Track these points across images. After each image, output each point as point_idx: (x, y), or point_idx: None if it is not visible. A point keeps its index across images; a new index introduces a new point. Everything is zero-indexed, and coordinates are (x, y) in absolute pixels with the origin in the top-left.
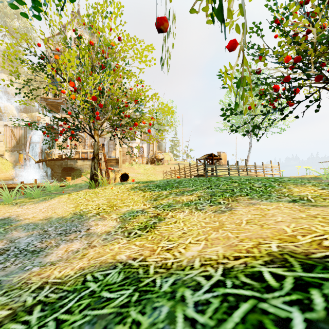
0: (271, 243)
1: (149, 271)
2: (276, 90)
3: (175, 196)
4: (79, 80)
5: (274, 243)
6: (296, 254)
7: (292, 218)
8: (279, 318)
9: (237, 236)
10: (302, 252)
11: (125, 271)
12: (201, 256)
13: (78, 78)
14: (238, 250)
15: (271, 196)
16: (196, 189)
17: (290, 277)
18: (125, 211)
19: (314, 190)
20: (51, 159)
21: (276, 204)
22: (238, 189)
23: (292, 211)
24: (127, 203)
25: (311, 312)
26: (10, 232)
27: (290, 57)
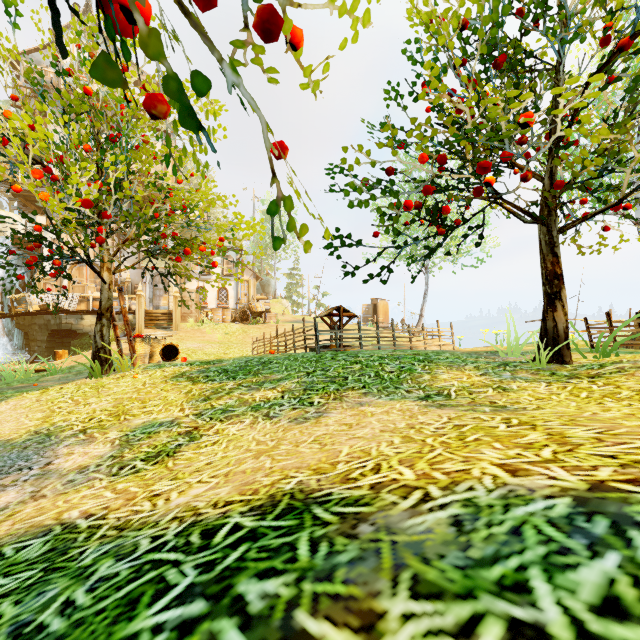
0: (296, 477)
1: (95, 535)
2: (408, 209)
3: (245, 392)
4: (63, 162)
5: (300, 477)
6: (302, 493)
7: (381, 430)
8: (167, 586)
9: (272, 467)
10: (312, 489)
11: (59, 538)
12: (188, 504)
13: (60, 159)
14: (245, 491)
15: (399, 389)
16: (287, 377)
17: (246, 529)
18: (139, 423)
19: (468, 378)
20: (23, 313)
21: (393, 404)
22: (356, 376)
23: (402, 416)
24: (150, 407)
25: (206, 574)
26: None
27: (426, 157)
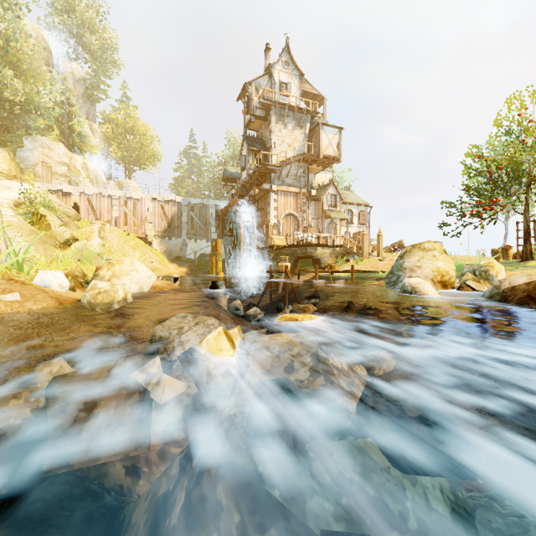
0: None
1: None
2: None
3: None
4: None
5: None
6: None
7: None
8: None
9: None
10: None
11: None
12: None
13: None
14: None
15: None
16: None
17: None
18: None
19: None
20: (293, 245)
21: None
22: None
23: None
24: None
25: None
26: None
27: None
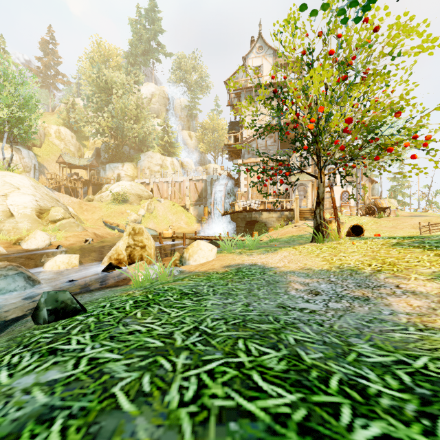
0: None
1: None
2: None
3: None
4: (310, 106)
5: None
6: None
7: None
8: None
9: None
10: None
11: None
12: None
13: (309, 104)
14: None
15: None
16: None
17: None
18: (428, 271)
19: None
20: (236, 211)
21: None
22: None
23: None
24: (414, 262)
25: None
26: (286, 276)
27: None
